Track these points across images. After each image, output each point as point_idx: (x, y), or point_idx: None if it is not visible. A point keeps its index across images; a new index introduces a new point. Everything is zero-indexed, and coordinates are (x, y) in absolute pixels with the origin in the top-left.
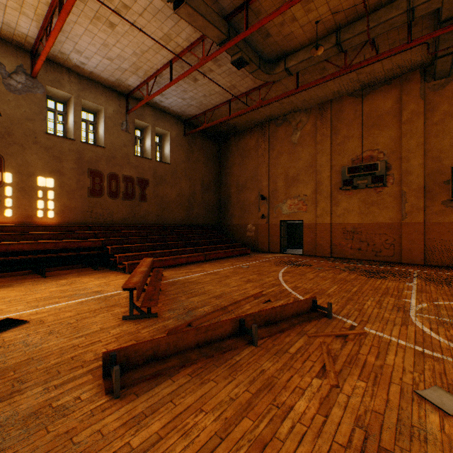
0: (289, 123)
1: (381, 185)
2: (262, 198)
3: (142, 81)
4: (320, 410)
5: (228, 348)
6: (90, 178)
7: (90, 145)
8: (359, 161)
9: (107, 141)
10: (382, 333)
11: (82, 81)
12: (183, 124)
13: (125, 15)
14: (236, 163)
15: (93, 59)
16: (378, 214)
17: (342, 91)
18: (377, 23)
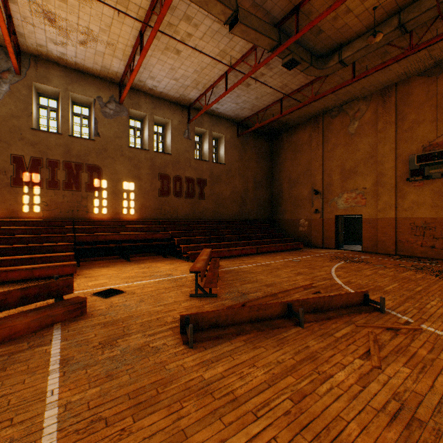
0: (346, 113)
1: None
2: (316, 193)
3: (201, 93)
4: (359, 382)
5: (277, 326)
6: (160, 180)
7: (160, 153)
8: (433, 147)
9: (172, 149)
10: (442, 331)
11: (154, 100)
12: (236, 126)
13: (188, 42)
14: (288, 158)
15: (162, 82)
16: None
17: (409, 72)
18: None
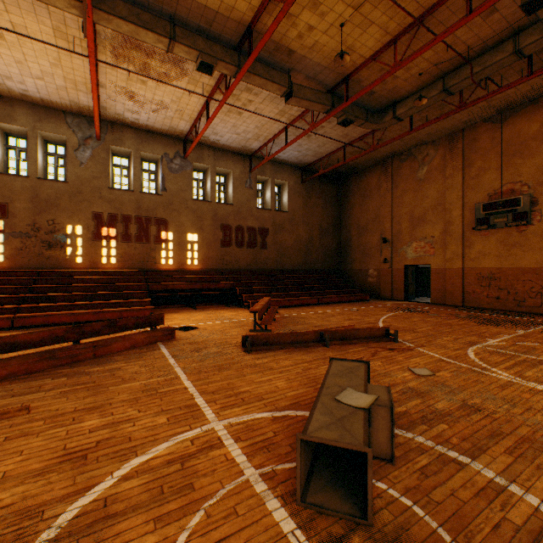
0: (415, 158)
1: (524, 224)
2: (384, 241)
3: (262, 144)
4: None
5: (309, 345)
6: (222, 231)
7: (222, 204)
8: (497, 196)
9: (234, 199)
10: (428, 351)
11: (216, 152)
12: (300, 171)
13: (250, 106)
14: (357, 204)
15: (225, 136)
16: (521, 257)
17: (474, 119)
18: (483, 67)
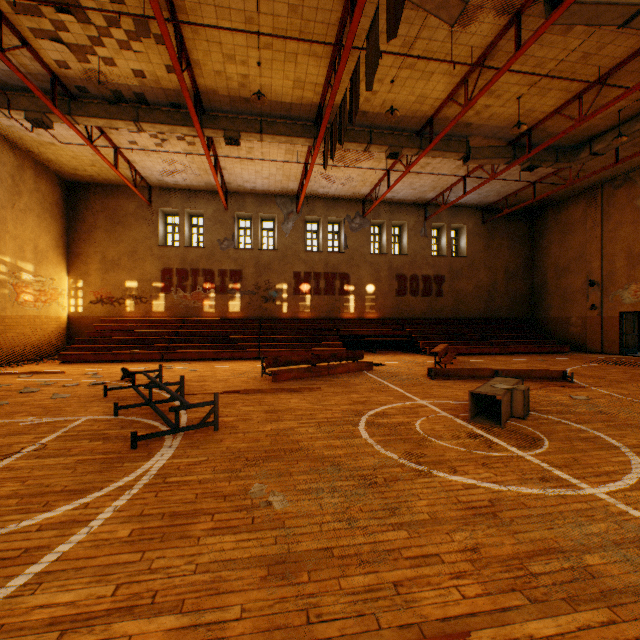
0: (633, 183)
1: None
2: (590, 284)
3: (438, 193)
4: None
5: (484, 379)
6: (397, 281)
7: (397, 255)
8: None
9: (409, 249)
10: (601, 389)
11: (391, 207)
12: (481, 211)
13: (427, 167)
14: (554, 241)
15: (401, 193)
16: None
17: None
18: None
